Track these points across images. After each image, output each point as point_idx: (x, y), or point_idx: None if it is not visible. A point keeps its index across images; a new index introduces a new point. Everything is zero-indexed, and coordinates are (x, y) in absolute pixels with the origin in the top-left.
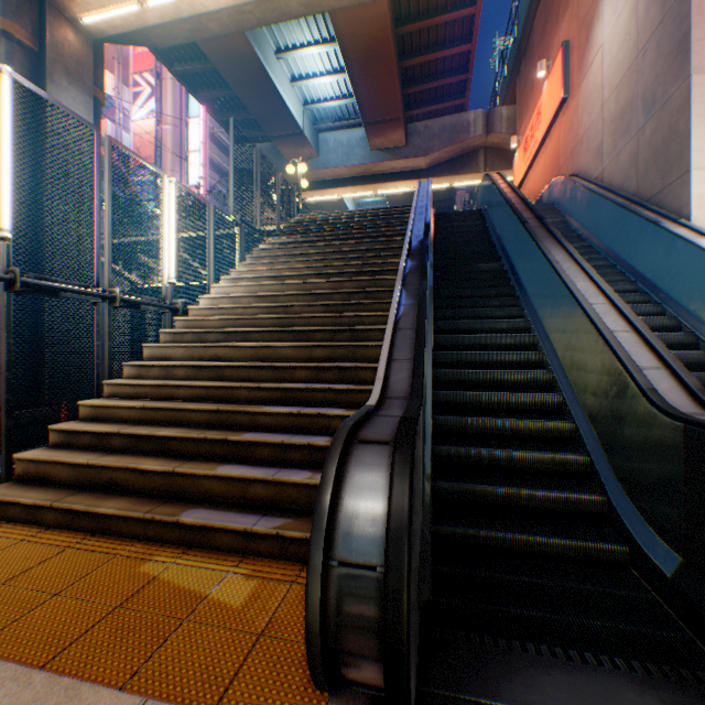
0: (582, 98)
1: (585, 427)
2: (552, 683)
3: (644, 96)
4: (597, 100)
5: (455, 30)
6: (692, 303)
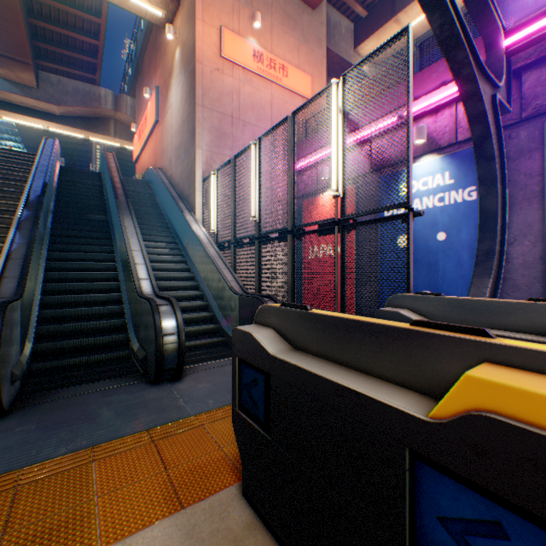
0: (166, 127)
1: (128, 307)
2: (76, 390)
3: (185, 146)
4: (171, 133)
5: (86, 24)
6: (190, 251)
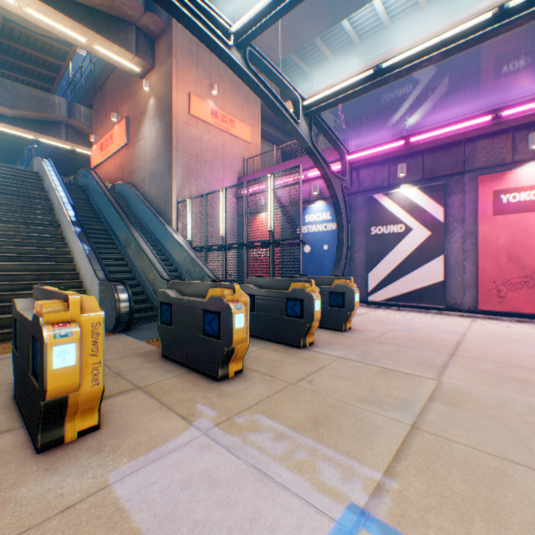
0: (137, 152)
1: (148, 288)
2: (149, 324)
3: (161, 174)
4: (144, 159)
5: (54, 49)
6: (173, 253)
